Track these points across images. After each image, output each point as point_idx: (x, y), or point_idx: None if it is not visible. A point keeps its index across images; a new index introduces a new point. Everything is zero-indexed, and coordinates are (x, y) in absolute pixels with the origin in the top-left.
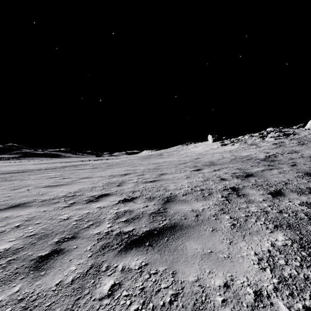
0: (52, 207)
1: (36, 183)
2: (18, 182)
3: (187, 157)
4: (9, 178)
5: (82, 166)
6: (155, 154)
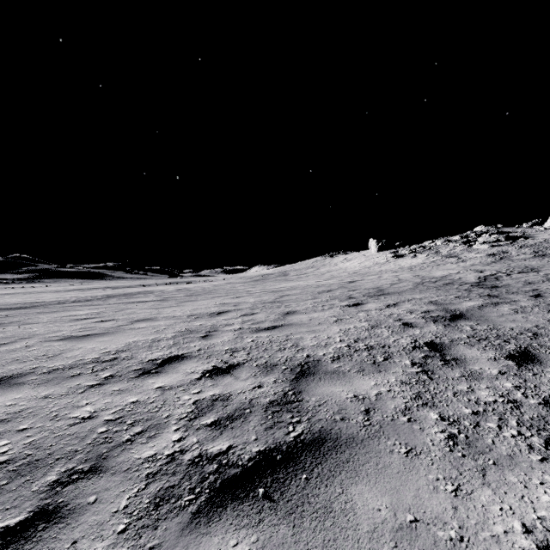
0: (65, 388)
1: (47, 332)
2: (15, 328)
3: (333, 278)
4: (0, 320)
5: (142, 296)
6: (274, 273)
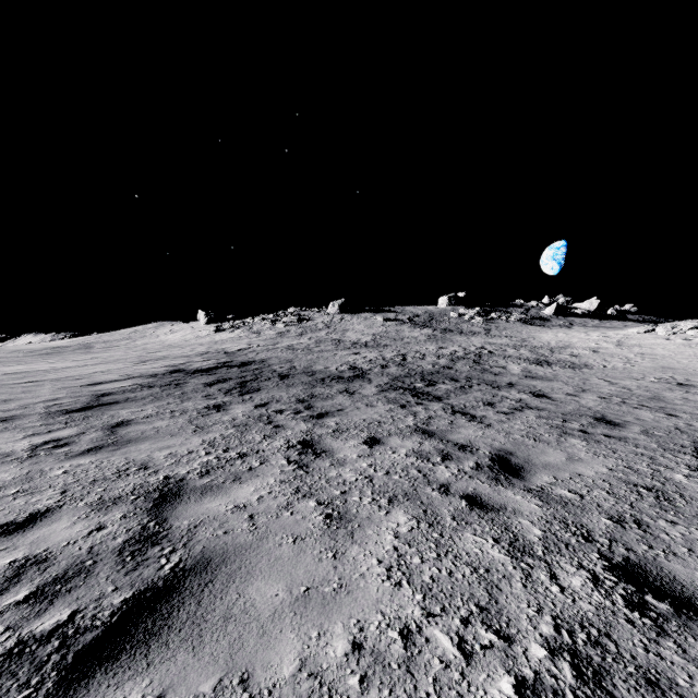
0: None
1: None
2: None
3: (143, 350)
4: None
5: None
6: (71, 345)
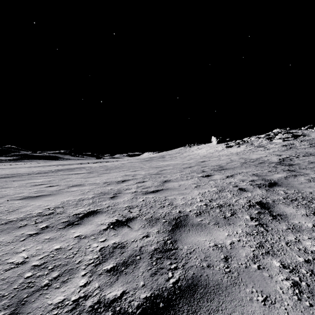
0: (12, 236)
1: (14, 193)
2: None
3: (192, 159)
4: None
5: (78, 170)
6: (157, 156)
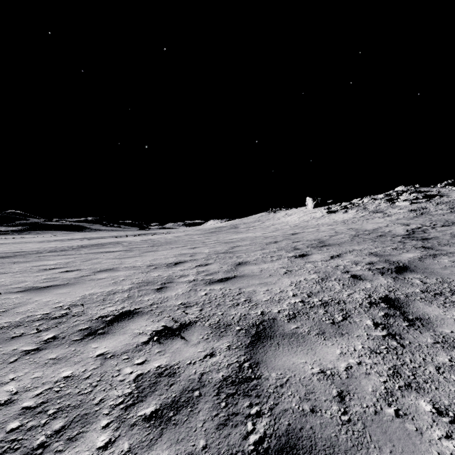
0: None
1: (11, 283)
2: None
3: (278, 231)
4: None
5: (111, 246)
6: (226, 226)
